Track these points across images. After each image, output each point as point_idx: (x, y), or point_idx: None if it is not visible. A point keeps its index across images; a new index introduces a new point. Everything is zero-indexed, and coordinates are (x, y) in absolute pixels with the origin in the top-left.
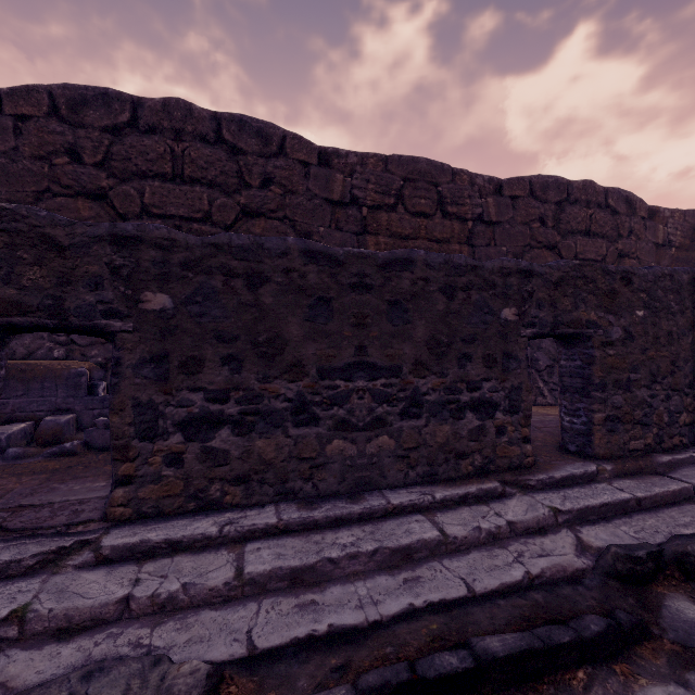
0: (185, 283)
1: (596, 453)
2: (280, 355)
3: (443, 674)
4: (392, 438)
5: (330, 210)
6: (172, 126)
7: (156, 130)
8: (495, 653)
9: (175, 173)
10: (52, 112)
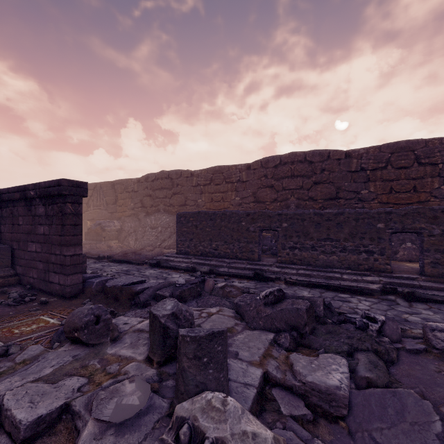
0: (289, 221)
1: (425, 274)
2: (308, 235)
3: (321, 284)
4: (337, 257)
5: (350, 175)
6: (290, 161)
7: (286, 163)
8: (331, 284)
9: (291, 175)
10: (261, 166)
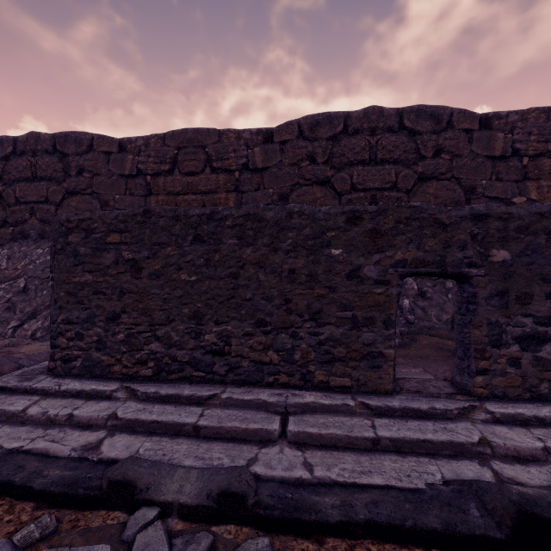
0: (518, 242)
1: None
2: None
3: None
4: None
5: (491, 165)
6: (369, 126)
7: (359, 132)
8: None
9: (371, 158)
10: (299, 135)
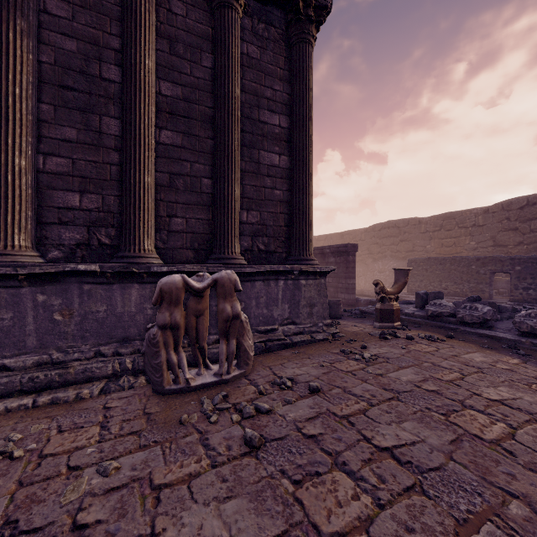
0: (523, 265)
1: None
2: None
3: None
4: None
5: None
6: None
7: (535, 204)
8: None
9: None
10: (501, 209)
